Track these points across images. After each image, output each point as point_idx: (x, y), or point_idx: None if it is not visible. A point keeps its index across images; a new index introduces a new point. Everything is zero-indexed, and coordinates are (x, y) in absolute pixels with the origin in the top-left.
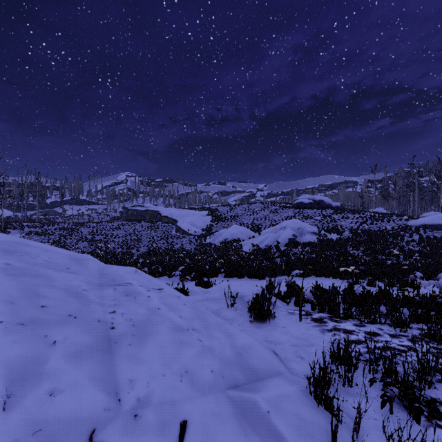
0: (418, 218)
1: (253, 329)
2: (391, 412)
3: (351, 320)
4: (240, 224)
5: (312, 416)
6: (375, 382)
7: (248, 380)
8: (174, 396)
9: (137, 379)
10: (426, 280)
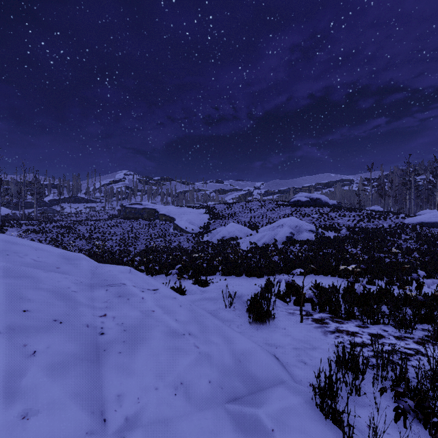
0: (415, 216)
1: (252, 331)
2: (405, 426)
3: (353, 320)
4: (238, 222)
5: (320, 432)
6: (385, 391)
7: (249, 390)
8: (167, 413)
9: (126, 394)
10: (426, 279)
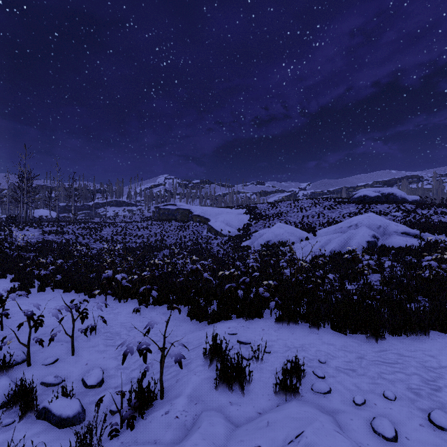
0: None
1: None
2: None
3: None
4: (286, 222)
5: None
6: None
7: None
8: None
9: None
10: None
